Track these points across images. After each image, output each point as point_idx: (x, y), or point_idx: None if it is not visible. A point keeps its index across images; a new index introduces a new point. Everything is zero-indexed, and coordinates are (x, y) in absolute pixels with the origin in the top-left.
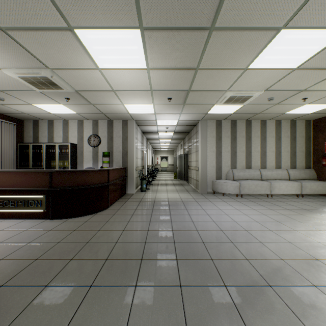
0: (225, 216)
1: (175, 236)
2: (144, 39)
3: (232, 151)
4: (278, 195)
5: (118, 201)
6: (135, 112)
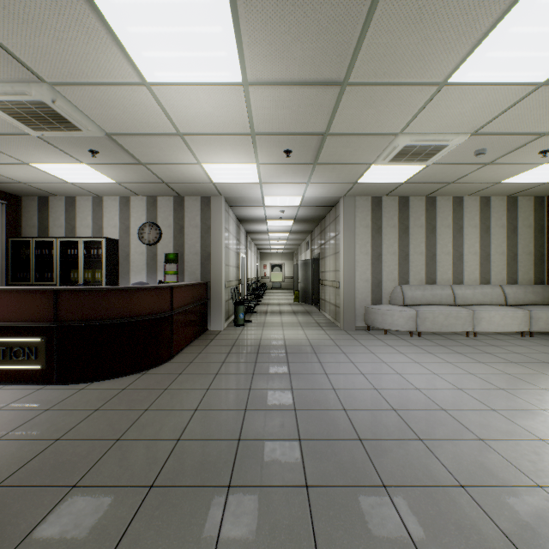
0: (397, 376)
1: (302, 423)
2: (236, 8)
3: (400, 253)
4: (486, 333)
5: (191, 346)
6: (223, 181)
